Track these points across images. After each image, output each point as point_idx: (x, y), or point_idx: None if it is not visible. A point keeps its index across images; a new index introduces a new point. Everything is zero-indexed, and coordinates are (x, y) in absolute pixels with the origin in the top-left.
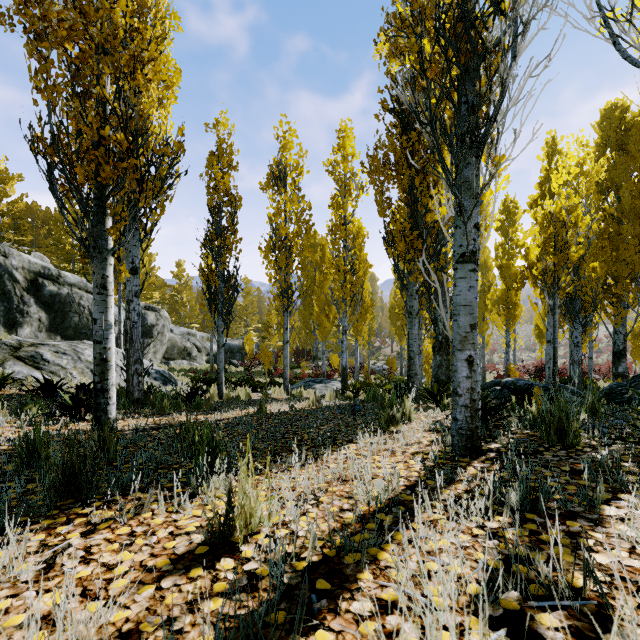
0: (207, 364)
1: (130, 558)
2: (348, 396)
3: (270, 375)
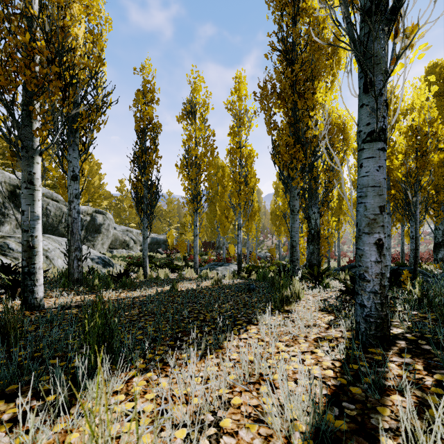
0: (140, 252)
1: None
2: (243, 276)
3: (185, 260)
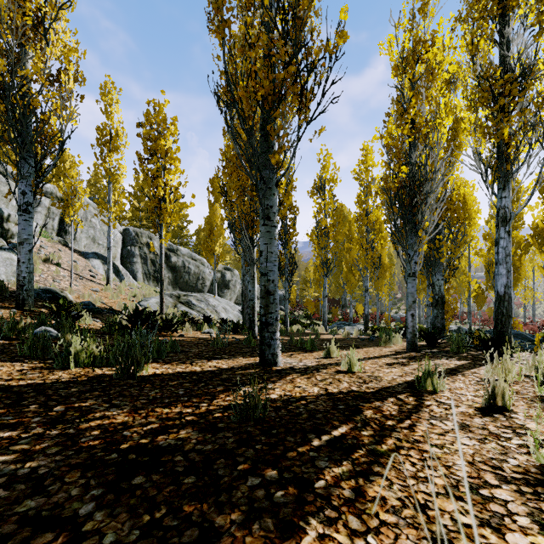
0: None
1: (308, 357)
2: (368, 333)
3: (309, 318)
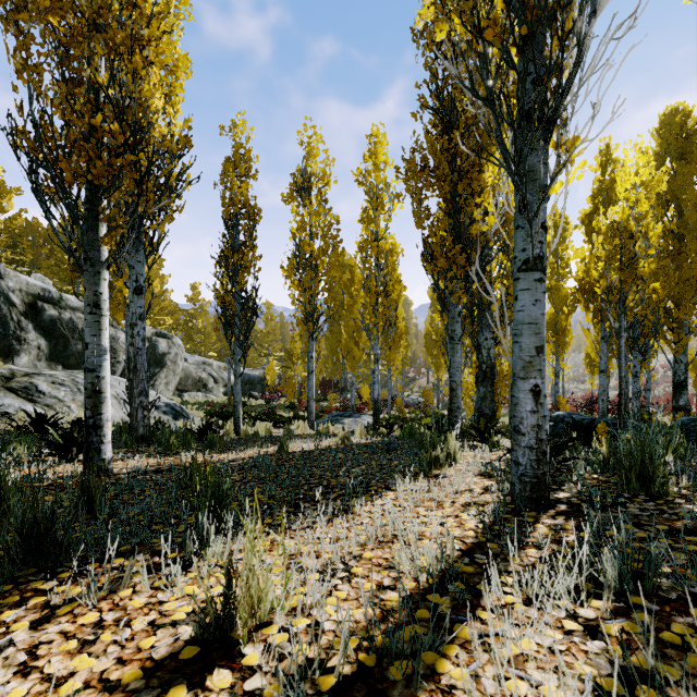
0: (224, 396)
1: (87, 666)
2: (381, 432)
3: (294, 408)
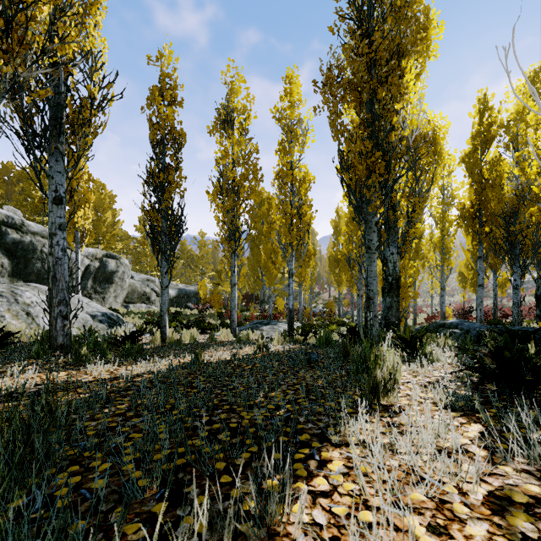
0: None
1: None
2: (297, 339)
3: (221, 317)
